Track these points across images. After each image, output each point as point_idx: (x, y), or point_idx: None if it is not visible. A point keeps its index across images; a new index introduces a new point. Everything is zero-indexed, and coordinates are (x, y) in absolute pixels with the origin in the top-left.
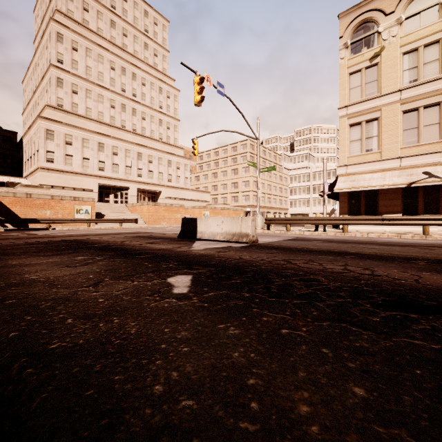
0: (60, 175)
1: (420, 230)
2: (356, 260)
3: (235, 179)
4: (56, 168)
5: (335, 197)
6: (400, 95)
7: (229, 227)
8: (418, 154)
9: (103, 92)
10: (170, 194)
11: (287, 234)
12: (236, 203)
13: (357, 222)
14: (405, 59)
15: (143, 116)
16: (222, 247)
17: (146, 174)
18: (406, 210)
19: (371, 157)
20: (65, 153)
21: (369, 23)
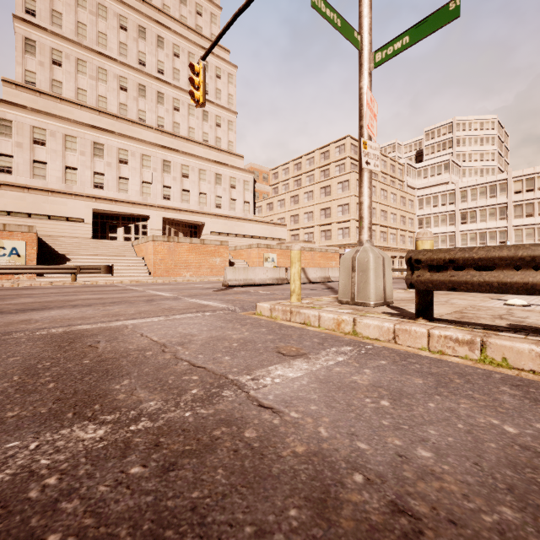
0: (23, 194)
1: None
2: None
3: (325, 202)
4: (16, 183)
5: None
6: None
7: None
8: None
9: (106, 64)
10: (219, 227)
11: None
12: (328, 241)
13: None
14: None
15: (176, 105)
16: None
17: (178, 195)
18: None
19: None
20: (33, 158)
21: None
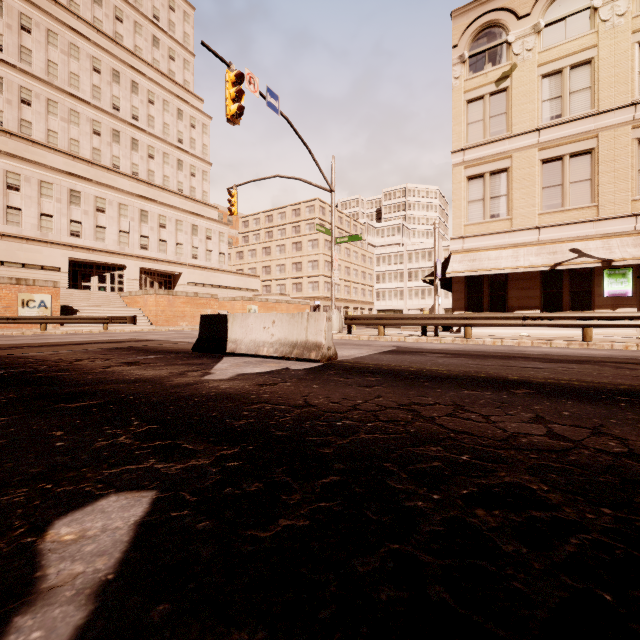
0: None
1: (569, 333)
2: (546, 402)
3: (297, 257)
4: None
5: (444, 285)
6: (539, 137)
7: (286, 332)
8: (562, 223)
9: (79, 106)
10: (195, 278)
11: (380, 341)
12: (299, 293)
13: (486, 321)
14: (544, 85)
15: (151, 152)
16: (269, 372)
17: (156, 245)
18: (546, 304)
19: (497, 225)
20: (7, 204)
21: (495, 28)
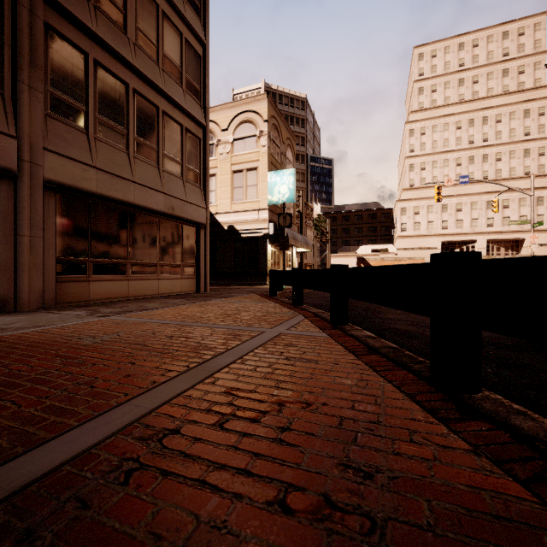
0: (410, 239)
1: None
2: None
3: None
4: (407, 235)
5: None
6: None
7: None
8: None
9: (448, 156)
10: (540, 240)
11: None
12: None
13: None
14: None
15: (498, 157)
16: None
17: (499, 222)
18: None
19: None
20: (414, 222)
21: None
